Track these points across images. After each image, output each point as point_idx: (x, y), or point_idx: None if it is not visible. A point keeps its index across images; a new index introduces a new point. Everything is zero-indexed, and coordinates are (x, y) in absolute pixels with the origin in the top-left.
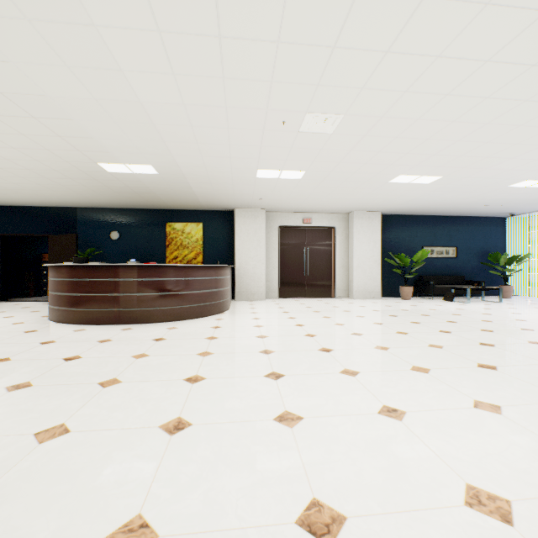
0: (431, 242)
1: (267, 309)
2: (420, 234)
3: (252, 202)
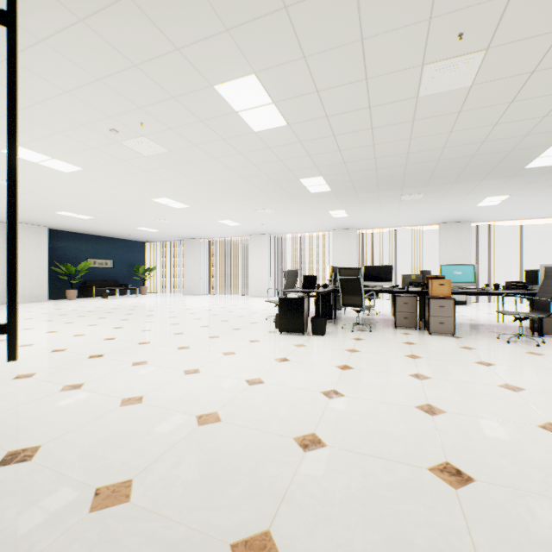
0: (95, 255)
1: None
2: (86, 249)
3: None
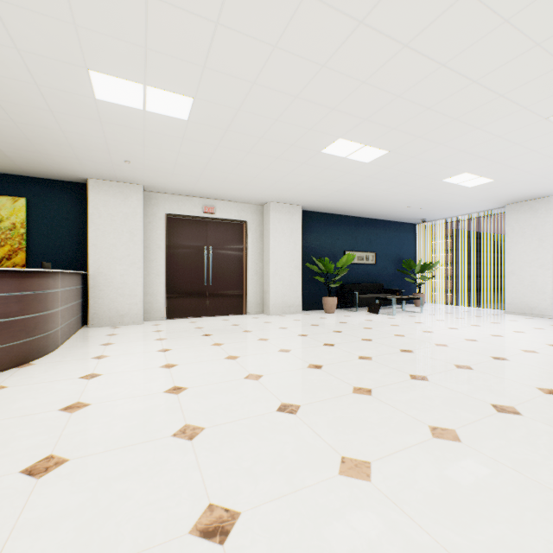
0: (353, 246)
1: (133, 346)
2: (342, 237)
3: (115, 167)
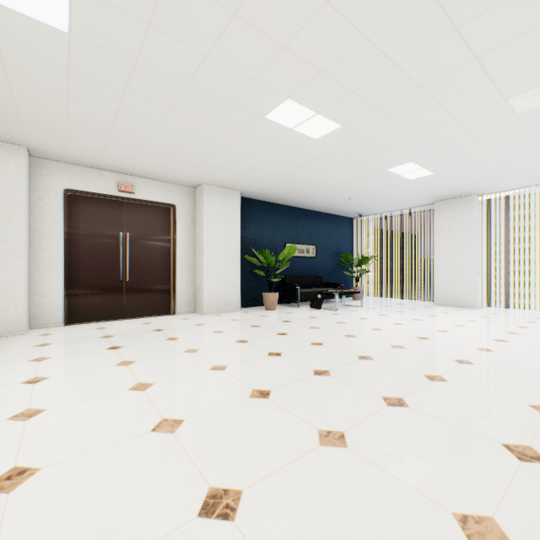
0: (294, 238)
1: None
2: (283, 228)
3: None
